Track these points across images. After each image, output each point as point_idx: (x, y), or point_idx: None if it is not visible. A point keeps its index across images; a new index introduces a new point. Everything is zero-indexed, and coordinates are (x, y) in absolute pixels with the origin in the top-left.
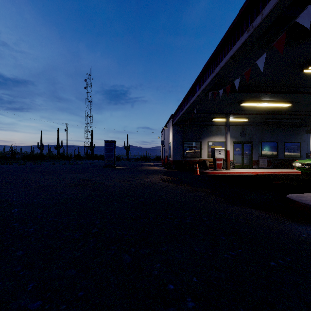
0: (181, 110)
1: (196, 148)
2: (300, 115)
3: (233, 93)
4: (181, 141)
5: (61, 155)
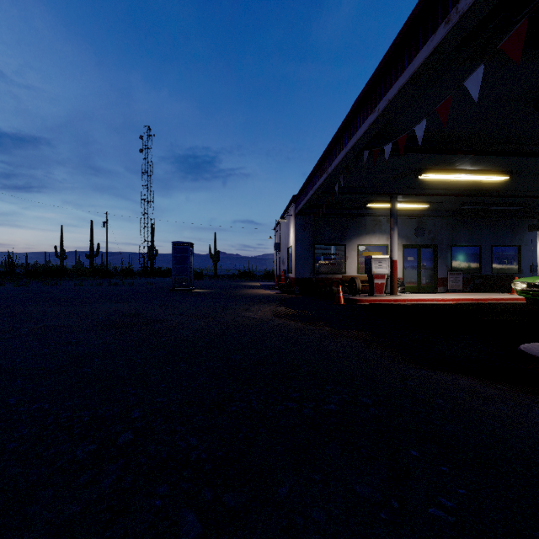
0: (312, 186)
1: (336, 257)
2: (522, 197)
3: (407, 154)
4: (310, 244)
5: (97, 268)
